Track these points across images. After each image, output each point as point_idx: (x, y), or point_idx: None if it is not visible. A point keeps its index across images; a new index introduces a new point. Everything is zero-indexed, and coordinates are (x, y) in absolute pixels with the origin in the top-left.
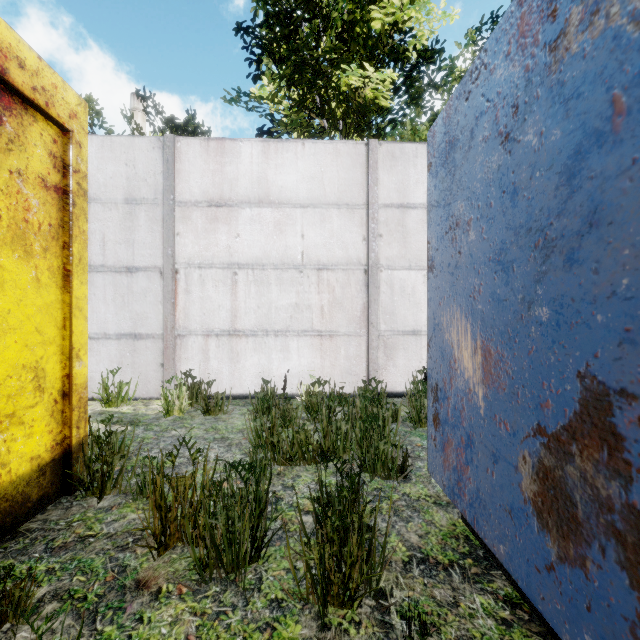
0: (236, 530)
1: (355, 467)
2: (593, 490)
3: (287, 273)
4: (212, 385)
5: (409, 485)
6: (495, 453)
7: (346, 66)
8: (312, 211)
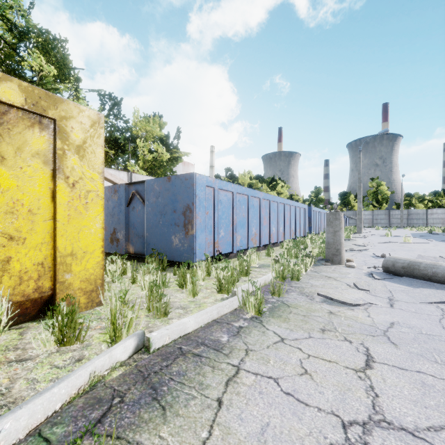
0: None
1: None
2: (114, 237)
3: None
4: None
5: None
6: (106, 239)
7: None
8: None
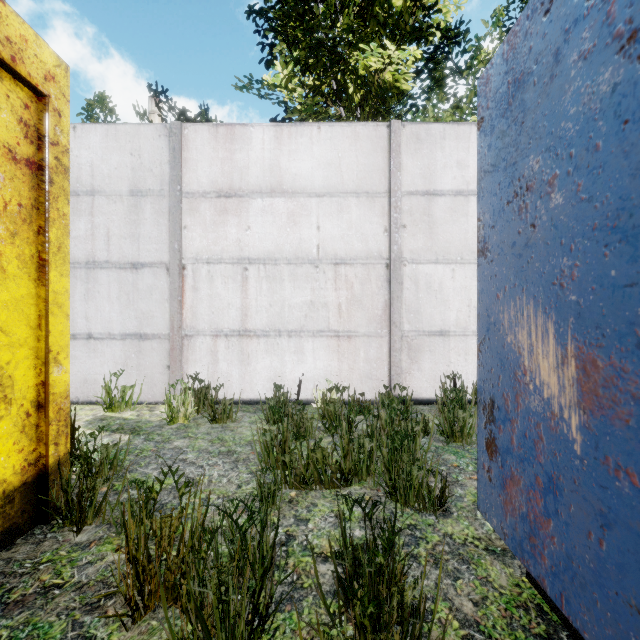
0: (230, 602)
1: (381, 494)
2: None
3: (301, 268)
4: (221, 389)
5: (450, 521)
6: (606, 513)
7: (365, 45)
8: (328, 200)
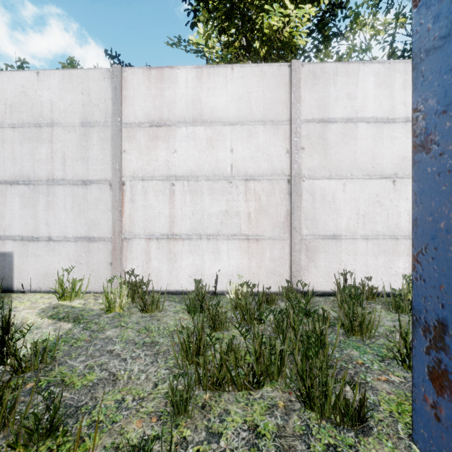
0: None
1: (294, 398)
2: None
3: (218, 183)
4: (153, 282)
5: (372, 441)
6: None
7: (269, 6)
8: (240, 128)
